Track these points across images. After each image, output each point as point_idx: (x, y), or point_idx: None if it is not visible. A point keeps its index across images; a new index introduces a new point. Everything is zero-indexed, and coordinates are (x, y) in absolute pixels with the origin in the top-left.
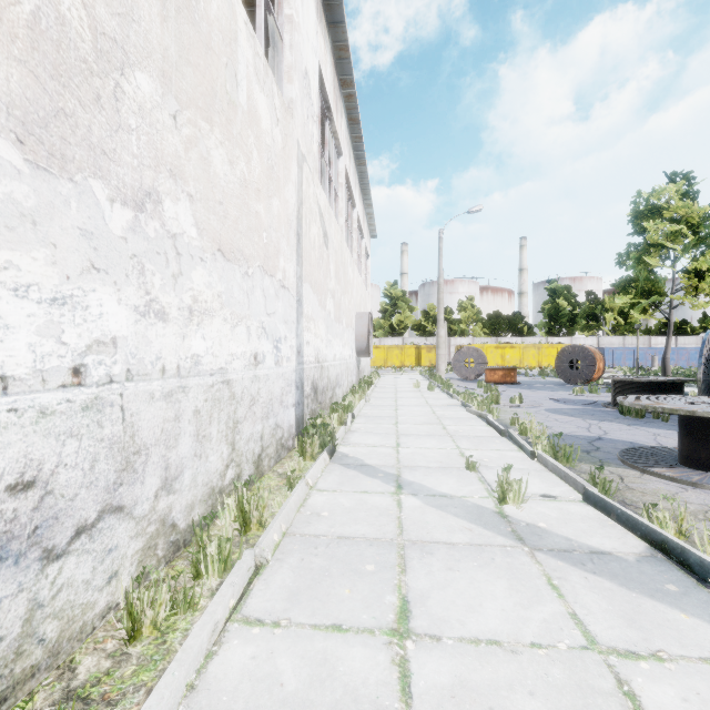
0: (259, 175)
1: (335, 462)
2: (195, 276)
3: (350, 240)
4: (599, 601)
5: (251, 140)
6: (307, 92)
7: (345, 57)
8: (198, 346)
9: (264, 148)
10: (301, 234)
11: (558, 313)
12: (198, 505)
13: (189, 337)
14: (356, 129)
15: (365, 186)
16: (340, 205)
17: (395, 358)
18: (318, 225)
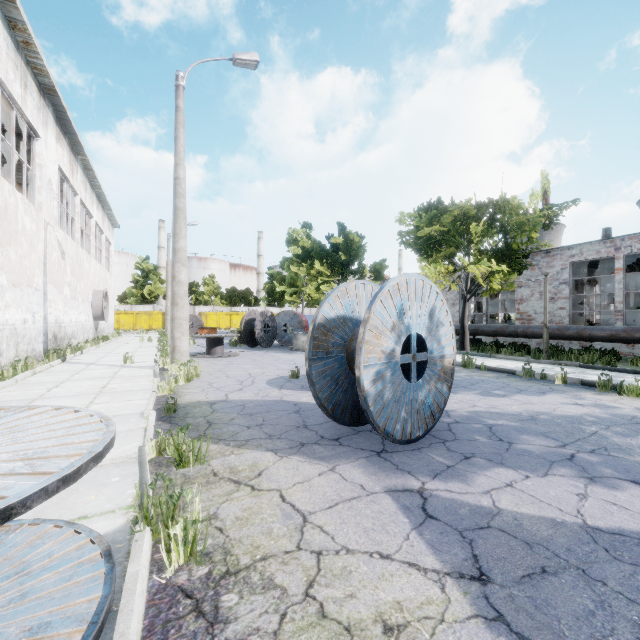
0: (26, 250)
1: (65, 363)
2: (7, 295)
3: (87, 241)
4: (128, 369)
5: (23, 239)
6: (50, 189)
7: (79, 145)
8: (7, 317)
9: (28, 237)
10: (46, 262)
11: (273, 291)
12: (7, 365)
13: (5, 314)
14: (91, 172)
15: (103, 199)
16: (76, 226)
17: (144, 323)
18: (58, 251)
